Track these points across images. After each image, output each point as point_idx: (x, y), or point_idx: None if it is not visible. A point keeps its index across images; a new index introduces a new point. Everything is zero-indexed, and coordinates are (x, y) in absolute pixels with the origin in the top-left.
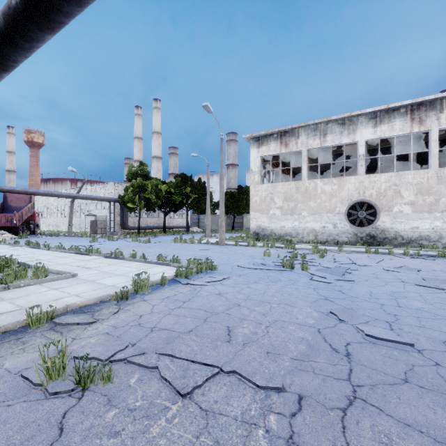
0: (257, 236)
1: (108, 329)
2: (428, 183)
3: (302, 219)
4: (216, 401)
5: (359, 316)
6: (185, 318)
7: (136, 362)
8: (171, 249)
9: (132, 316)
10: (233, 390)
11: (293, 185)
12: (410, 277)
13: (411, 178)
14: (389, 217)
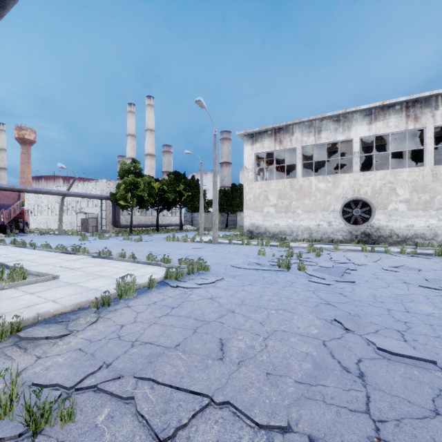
0: (251, 234)
1: (81, 344)
2: (423, 181)
3: (297, 217)
4: None
5: (367, 324)
6: (172, 329)
7: (109, 390)
8: (163, 247)
9: (112, 327)
10: (227, 431)
11: (287, 183)
12: (411, 278)
13: (406, 176)
14: (384, 215)
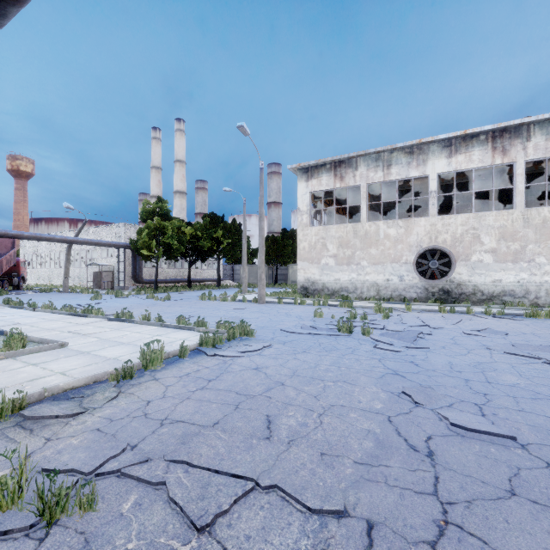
0: (306, 291)
1: (100, 424)
2: (512, 227)
3: (361, 271)
4: (248, 537)
5: (440, 396)
6: (209, 405)
7: (135, 474)
8: (197, 308)
9: (136, 403)
10: (274, 517)
11: (349, 228)
12: (496, 343)
13: (493, 220)
14: (466, 268)
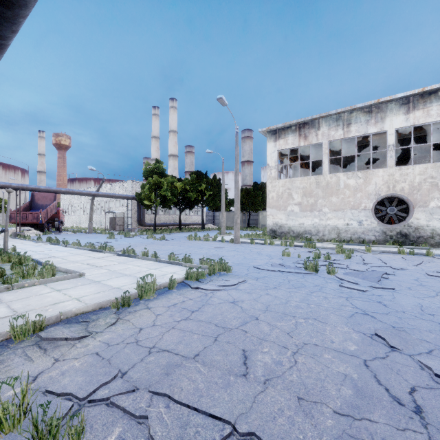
0: (274, 234)
1: (99, 348)
2: None
3: (323, 216)
4: None
5: (416, 341)
6: (191, 335)
7: (121, 405)
8: (185, 246)
9: (131, 330)
10: None
11: (312, 180)
12: None
13: None
14: (424, 214)
